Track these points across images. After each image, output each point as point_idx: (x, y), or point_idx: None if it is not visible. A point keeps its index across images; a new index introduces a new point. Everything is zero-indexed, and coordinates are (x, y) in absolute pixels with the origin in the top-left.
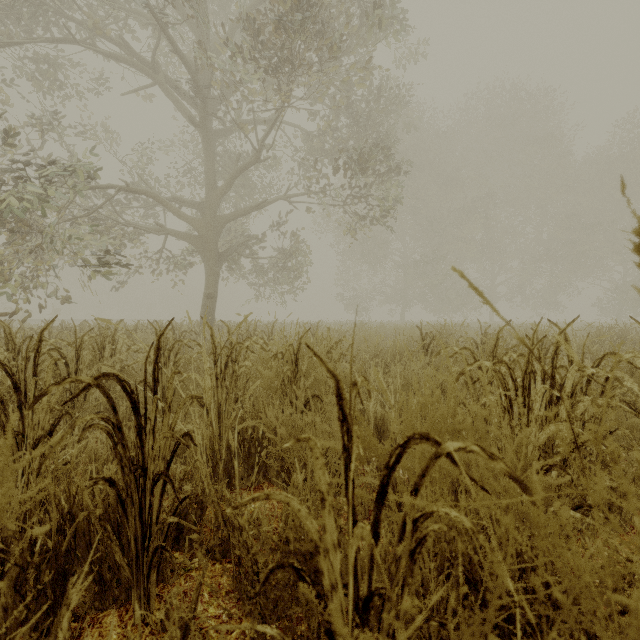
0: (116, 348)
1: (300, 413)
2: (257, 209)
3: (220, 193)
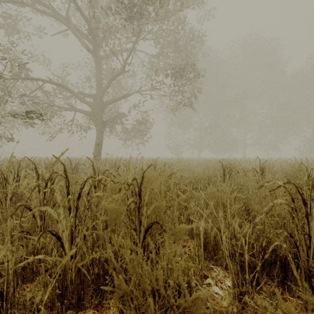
0: (20, 176)
1: (143, 236)
2: (124, 98)
3: (104, 89)
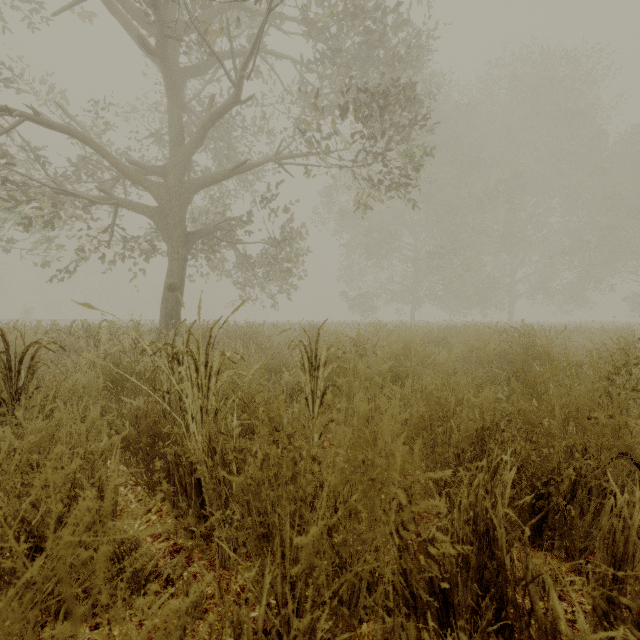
0: None
1: None
2: (238, 172)
3: (188, 150)
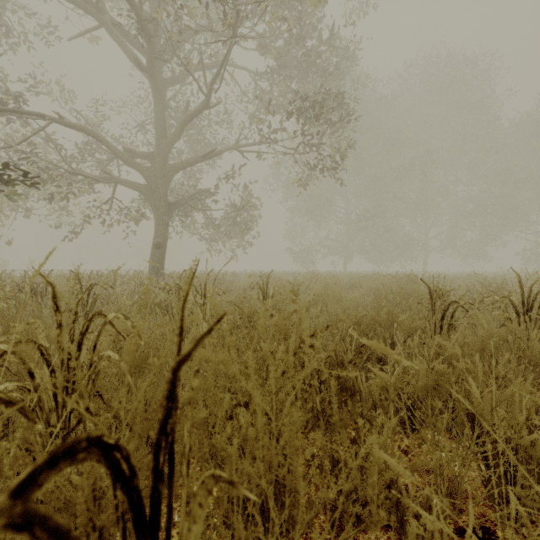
0: None
1: None
2: (207, 158)
3: (169, 141)
